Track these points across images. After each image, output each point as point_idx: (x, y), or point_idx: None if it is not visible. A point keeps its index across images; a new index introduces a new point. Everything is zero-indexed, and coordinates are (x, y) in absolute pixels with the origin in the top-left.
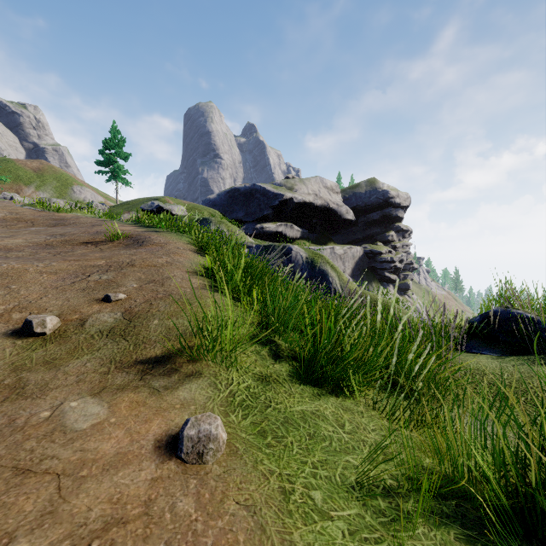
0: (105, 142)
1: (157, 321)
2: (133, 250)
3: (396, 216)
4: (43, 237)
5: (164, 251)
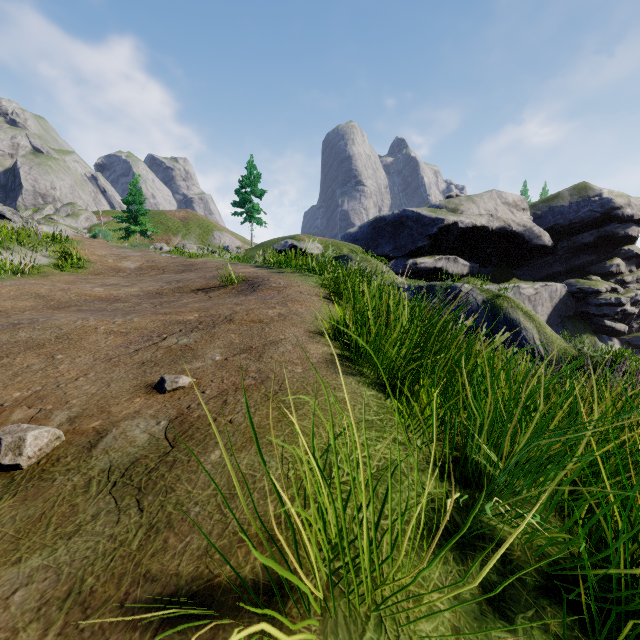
0: (240, 181)
1: (219, 452)
2: (241, 297)
3: (625, 235)
4: (159, 285)
5: (280, 298)
